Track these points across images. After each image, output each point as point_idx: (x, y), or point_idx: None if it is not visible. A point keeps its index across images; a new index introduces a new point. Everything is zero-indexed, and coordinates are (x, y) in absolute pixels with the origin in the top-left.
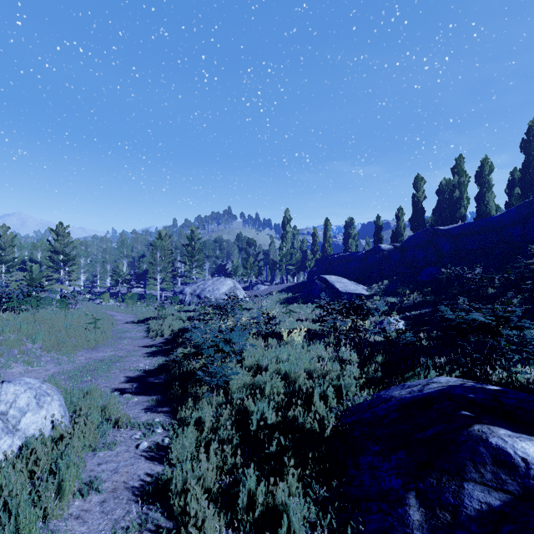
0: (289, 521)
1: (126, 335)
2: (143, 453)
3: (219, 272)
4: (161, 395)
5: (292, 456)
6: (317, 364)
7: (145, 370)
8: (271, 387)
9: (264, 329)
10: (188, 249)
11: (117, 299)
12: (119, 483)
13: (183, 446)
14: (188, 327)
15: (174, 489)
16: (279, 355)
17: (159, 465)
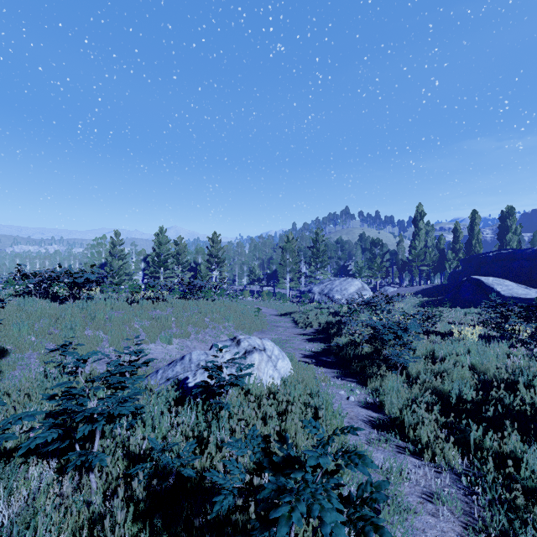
0: (527, 462)
1: (278, 324)
2: (355, 403)
3: (341, 273)
4: (340, 370)
5: (510, 423)
6: (506, 360)
7: (313, 351)
8: (458, 374)
9: (427, 326)
10: (313, 251)
11: (252, 296)
12: (351, 415)
13: (391, 403)
14: (342, 320)
15: (405, 424)
16: (453, 349)
17: (373, 413)
